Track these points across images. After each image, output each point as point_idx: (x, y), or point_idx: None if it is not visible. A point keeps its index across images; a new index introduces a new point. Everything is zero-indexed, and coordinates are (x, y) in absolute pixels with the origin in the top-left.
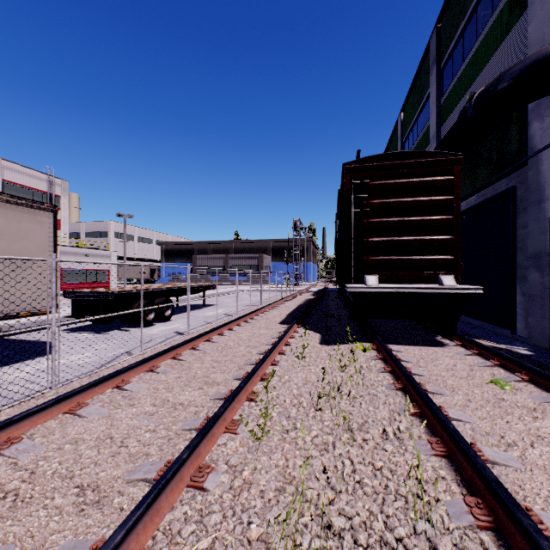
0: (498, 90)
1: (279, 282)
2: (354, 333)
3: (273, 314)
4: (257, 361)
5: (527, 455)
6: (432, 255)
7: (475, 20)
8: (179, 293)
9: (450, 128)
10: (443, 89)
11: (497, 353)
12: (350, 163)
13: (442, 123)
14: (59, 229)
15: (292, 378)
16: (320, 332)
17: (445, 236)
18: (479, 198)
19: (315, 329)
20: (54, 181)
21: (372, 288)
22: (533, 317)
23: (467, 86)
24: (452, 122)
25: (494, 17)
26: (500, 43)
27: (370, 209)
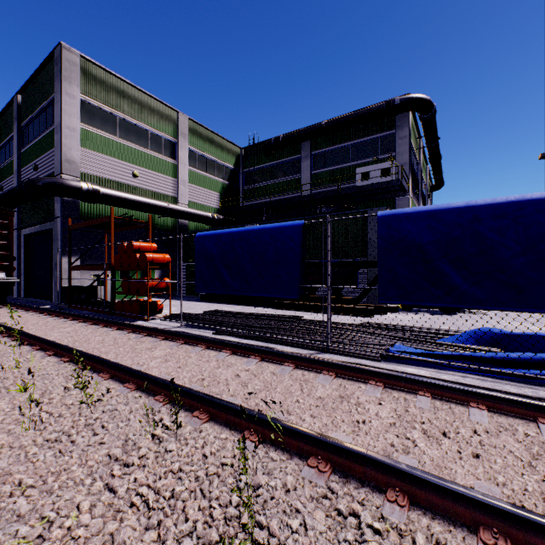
0: (34, 186)
1: None
2: None
3: None
4: None
5: (3, 320)
6: None
7: (40, 121)
8: None
9: (16, 187)
10: (23, 142)
11: (22, 305)
12: None
13: (22, 166)
14: None
15: None
16: None
17: (4, 252)
18: (40, 228)
19: None
20: None
21: None
22: (56, 292)
23: (35, 156)
24: (28, 171)
25: (46, 133)
26: (48, 150)
27: None
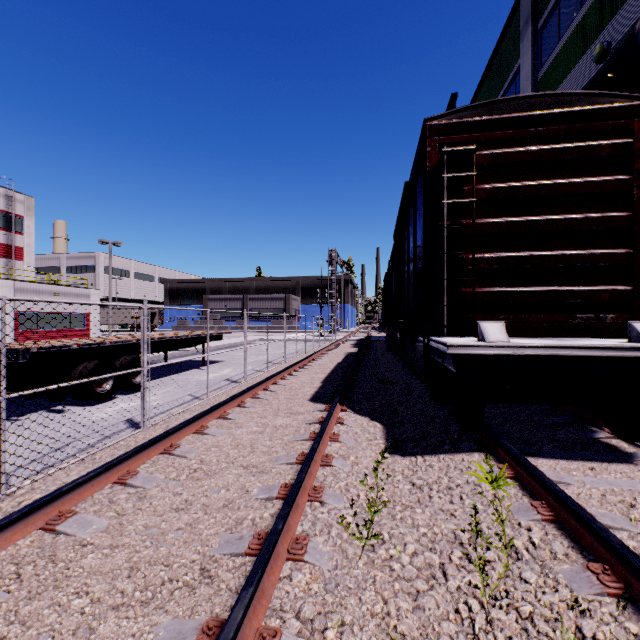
0: None
1: (311, 328)
2: (442, 422)
3: (301, 381)
4: (252, 544)
5: None
6: (591, 284)
7: None
8: (162, 347)
9: (587, 83)
10: (541, 58)
11: None
12: (438, 118)
13: None
14: (22, 260)
15: (348, 637)
16: (379, 418)
17: (616, 249)
18: None
19: (371, 412)
20: (14, 197)
21: (499, 347)
22: None
23: (590, 38)
24: None
25: None
26: None
27: (476, 200)
